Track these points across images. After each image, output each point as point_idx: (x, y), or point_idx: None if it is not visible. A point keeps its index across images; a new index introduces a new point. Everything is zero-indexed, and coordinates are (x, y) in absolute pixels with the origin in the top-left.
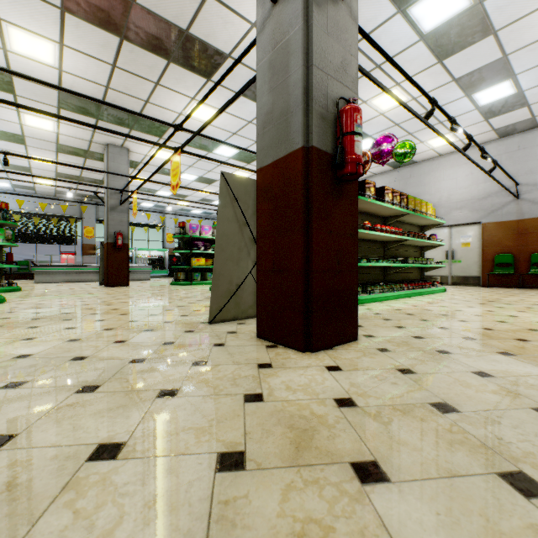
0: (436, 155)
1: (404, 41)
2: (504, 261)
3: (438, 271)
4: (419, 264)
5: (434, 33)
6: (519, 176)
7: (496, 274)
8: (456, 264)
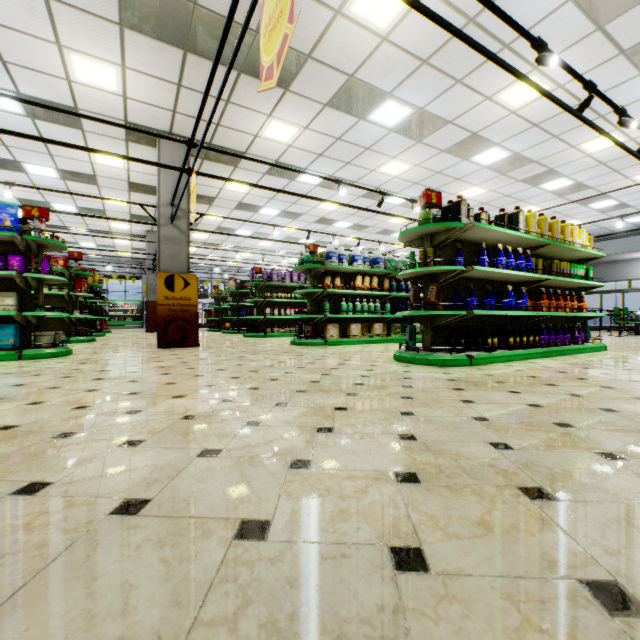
0: None
1: None
2: None
3: None
4: None
5: None
6: None
7: None
8: None
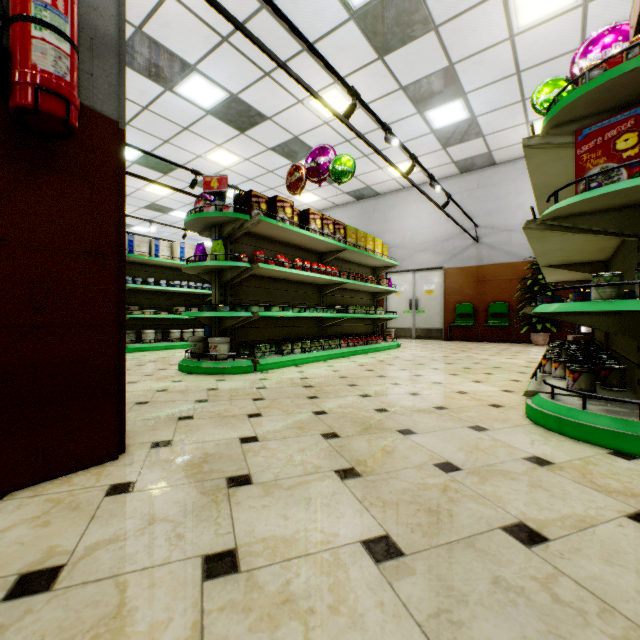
0: (400, 187)
1: (331, 16)
2: (465, 311)
3: (402, 322)
4: (362, 314)
5: (365, 11)
6: (478, 218)
7: (458, 326)
8: (420, 314)
